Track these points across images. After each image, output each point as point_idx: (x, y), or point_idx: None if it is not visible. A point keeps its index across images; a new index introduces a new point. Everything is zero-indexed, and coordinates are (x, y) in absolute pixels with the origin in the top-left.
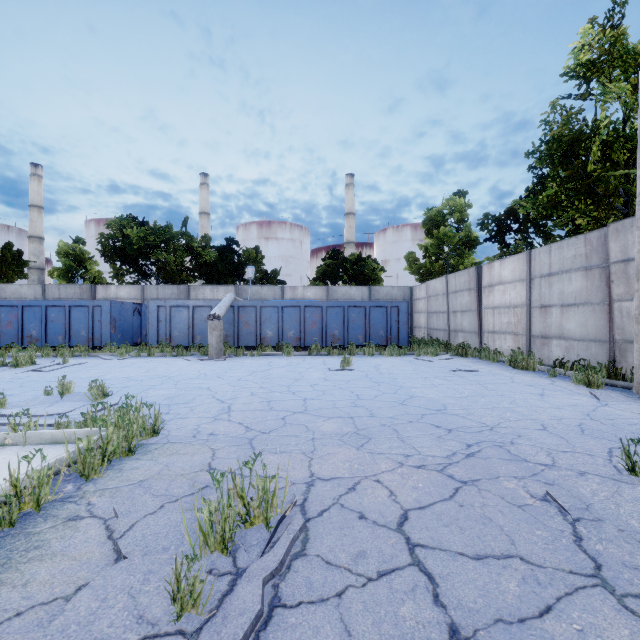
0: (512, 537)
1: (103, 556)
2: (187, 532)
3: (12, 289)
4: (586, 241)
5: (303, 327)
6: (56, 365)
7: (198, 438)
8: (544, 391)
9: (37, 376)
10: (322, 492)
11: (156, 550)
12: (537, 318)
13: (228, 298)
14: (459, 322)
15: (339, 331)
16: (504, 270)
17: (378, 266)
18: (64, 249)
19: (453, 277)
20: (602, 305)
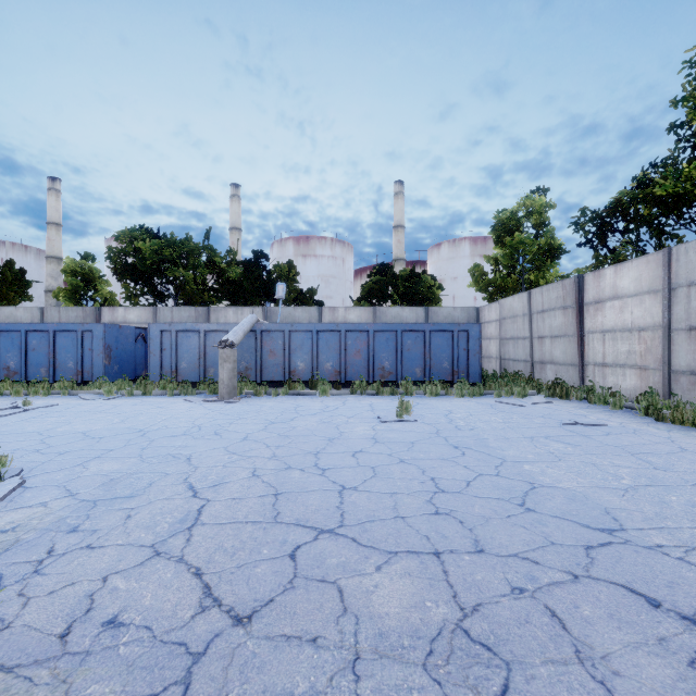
0: None
1: None
2: None
3: (6, 312)
4: None
5: (344, 357)
6: (13, 408)
7: (66, 646)
8: None
9: None
10: None
11: None
12: (682, 345)
13: (248, 320)
14: (548, 351)
15: (390, 362)
16: (622, 279)
17: (435, 283)
18: (71, 267)
19: (539, 292)
20: None
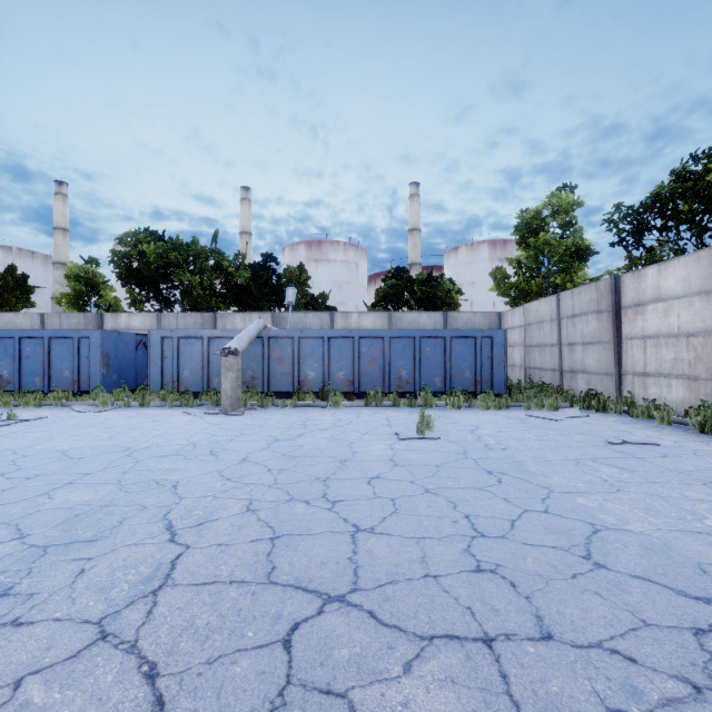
0: None
1: None
2: None
3: (6, 318)
4: None
5: (357, 366)
6: None
7: None
8: None
9: None
10: None
11: None
12: None
13: (254, 326)
14: (579, 359)
15: (408, 371)
16: (667, 279)
17: (454, 287)
18: (74, 271)
19: (569, 295)
20: None
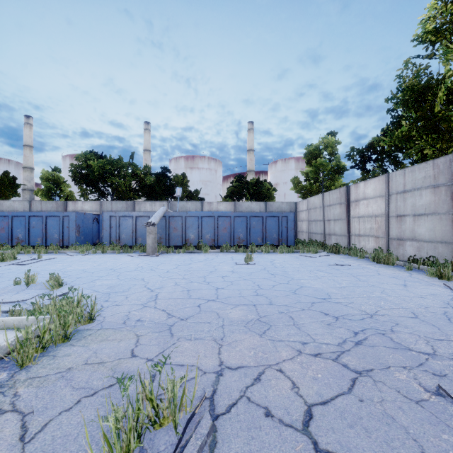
0: (420, 443)
1: None
2: (89, 445)
3: (7, 204)
4: (434, 165)
5: (217, 231)
6: (32, 260)
7: (127, 324)
8: (406, 282)
9: (15, 268)
10: (230, 383)
11: None
12: (394, 225)
13: (161, 210)
14: (332, 228)
15: (243, 234)
16: (367, 189)
17: (271, 187)
18: (46, 175)
19: (328, 194)
20: (447, 214)
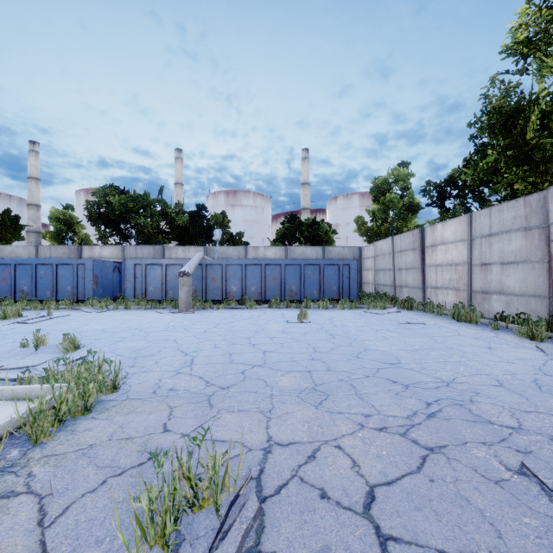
0: (497, 527)
1: (25, 552)
2: (120, 528)
3: (9, 249)
4: (526, 203)
5: (264, 283)
6: (41, 317)
7: (157, 394)
8: (491, 344)
9: (21, 328)
10: (280, 461)
11: (87, 544)
12: (478, 275)
13: (197, 257)
14: (404, 278)
15: (296, 286)
16: (446, 231)
17: (330, 229)
18: (55, 214)
19: (398, 238)
20: (542, 263)
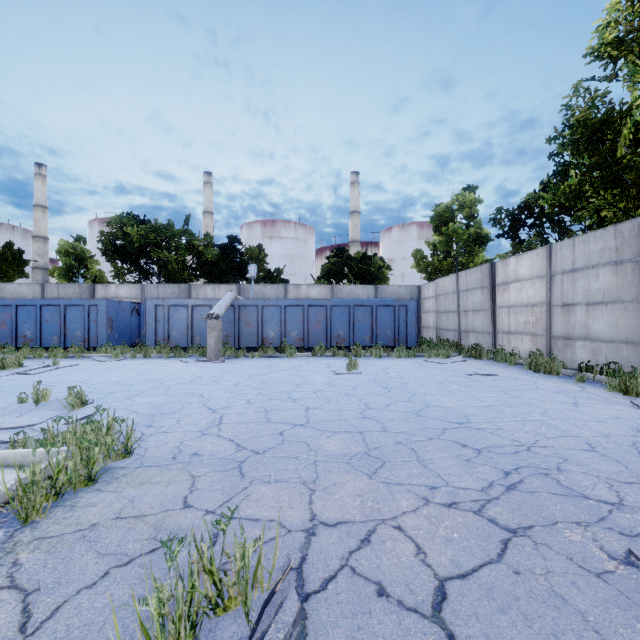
0: (605, 636)
1: None
2: None
3: (11, 288)
4: (616, 233)
5: (307, 327)
6: (45, 367)
7: (178, 460)
8: (576, 399)
9: (21, 380)
10: (326, 546)
11: None
12: (558, 317)
13: (228, 297)
14: (471, 322)
15: (344, 331)
16: (521, 266)
17: (384, 264)
18: (65, 248)
19: (464, 275)
20: (635, 303)
